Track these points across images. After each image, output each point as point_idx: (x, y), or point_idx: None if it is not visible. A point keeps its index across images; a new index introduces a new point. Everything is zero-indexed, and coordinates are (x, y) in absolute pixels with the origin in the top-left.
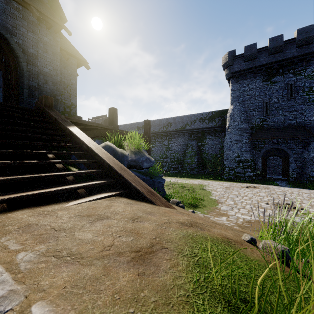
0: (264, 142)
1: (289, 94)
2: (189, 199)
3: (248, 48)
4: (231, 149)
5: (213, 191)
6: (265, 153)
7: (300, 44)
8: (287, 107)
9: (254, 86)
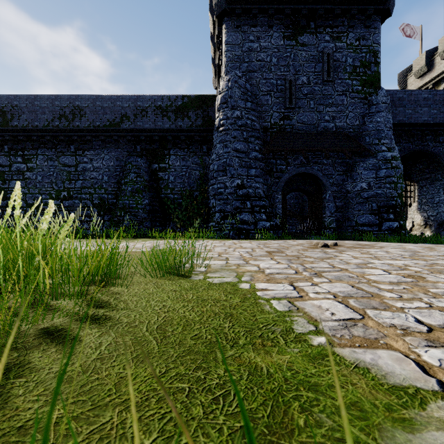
0: (286, 160)
1: (326, 73)
2: None
3: None
4: (229, 171)
5: (254, 276)
6: (284, 186)
7: None
8: (322, 96)
9: (269, 44)
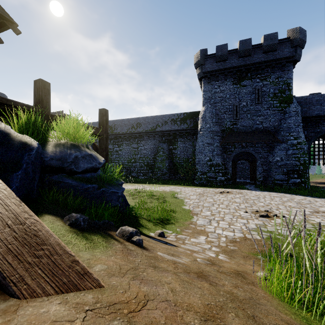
0: (234, 145)
1: (257, 99)
2: (157, 212)
3: (219, 48)
4: (203, 153)
5: (186, 199)
6: (235, 157)
7: (266, 50)
8: (255, 111)
9: (225, 88)
